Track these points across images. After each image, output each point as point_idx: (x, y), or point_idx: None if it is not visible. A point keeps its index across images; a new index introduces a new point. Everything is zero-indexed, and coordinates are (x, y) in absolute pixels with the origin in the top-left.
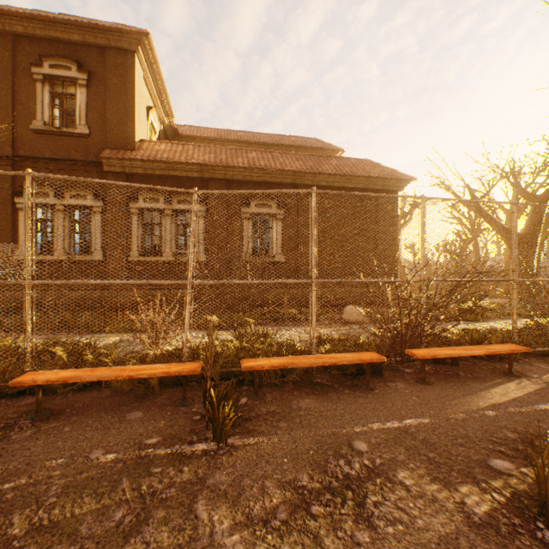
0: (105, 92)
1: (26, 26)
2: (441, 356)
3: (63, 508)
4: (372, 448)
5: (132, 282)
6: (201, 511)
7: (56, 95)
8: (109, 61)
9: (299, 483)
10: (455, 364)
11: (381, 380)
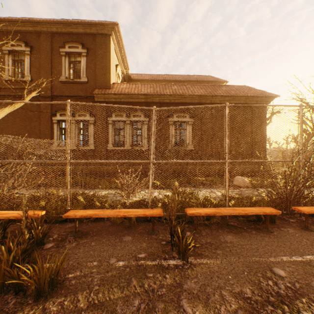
0: (95, 58)
1: (57, 27)
2: None
3: (103, 293)
4: (289, 274)
5: (120, 161)
6: (186, 307)
7: (71, 62)
8: (97, 41)
9: (245, 295)
10: None
11: (275, 226)
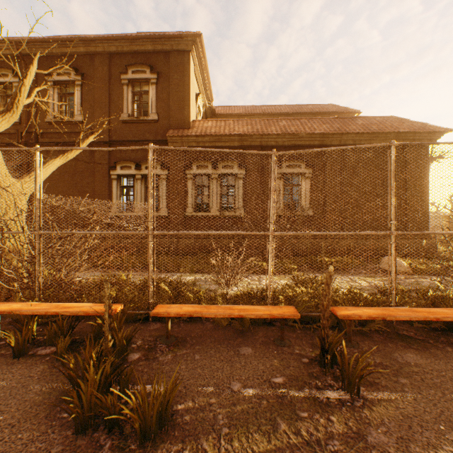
0: (169, 86)
1: (117, 45)
2: None
3: (239, 441)
4: None
5: (225, 233)
6: None
7: (135, 93)
8: (171, 61)
9: None
10: None
11: None
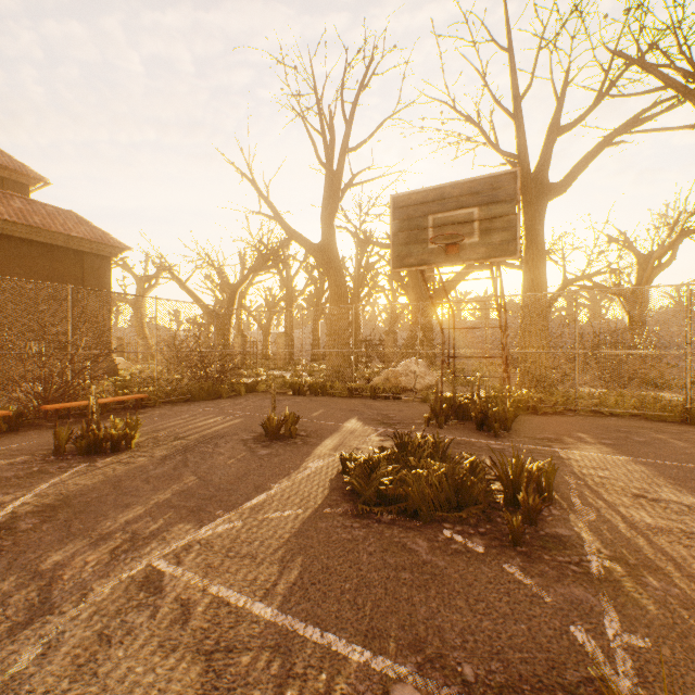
0: None
1: None
2: (71, 406)
3: None
4: None
5: None
6: None
7: None
8: None
9: None
10: (102, 414)
11: (15, 433)
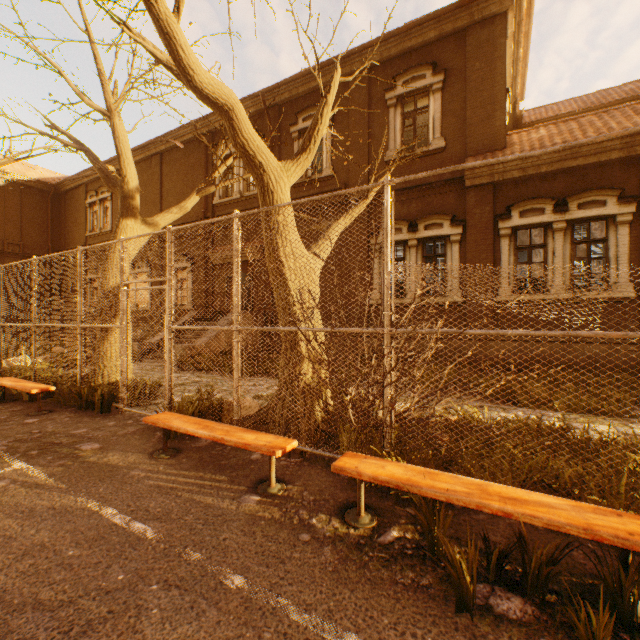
0: (463, 86)
1: (381, 51)
2: None
3: None
4: None
5: None
6: None
7: (406, 115)
8: (468, 44)
9: None
10: None
11: None
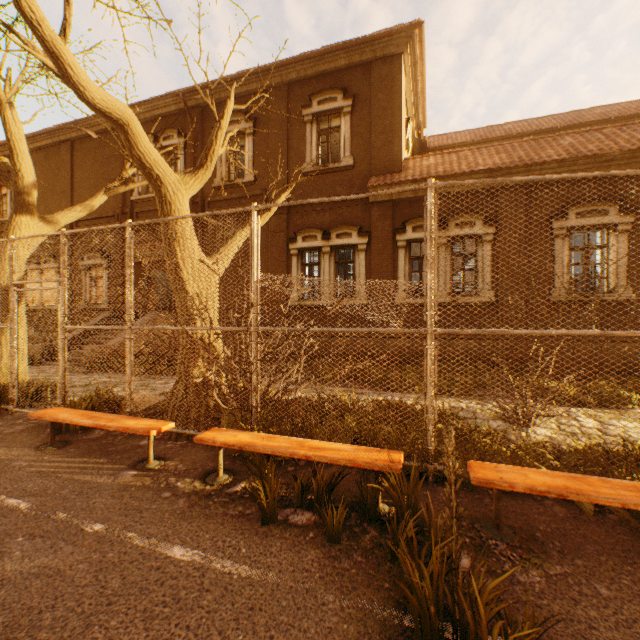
0: (369, 113)
1: (298, 70)
2: None
3: None
4: None
5: (577, 333)
6: None
7: (322, 132)
8: (373, 76)
9: None
10: None
11: None
